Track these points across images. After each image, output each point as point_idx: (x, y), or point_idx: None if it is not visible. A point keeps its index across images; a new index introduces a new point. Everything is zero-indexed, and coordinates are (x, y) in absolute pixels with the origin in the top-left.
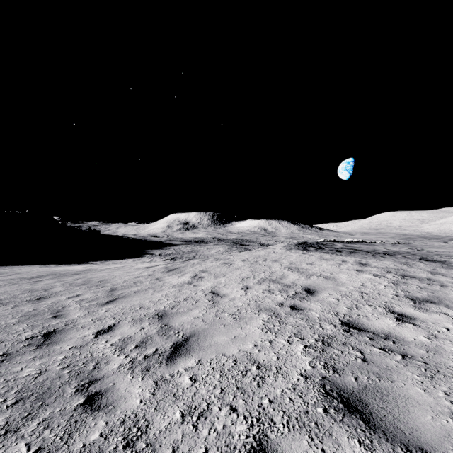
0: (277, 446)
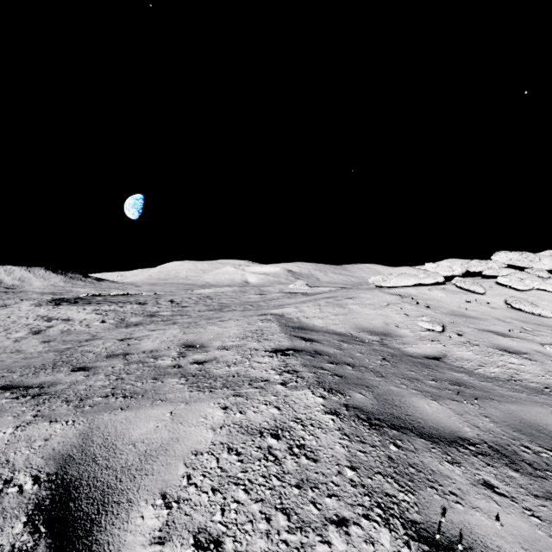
0: (23, 349)
